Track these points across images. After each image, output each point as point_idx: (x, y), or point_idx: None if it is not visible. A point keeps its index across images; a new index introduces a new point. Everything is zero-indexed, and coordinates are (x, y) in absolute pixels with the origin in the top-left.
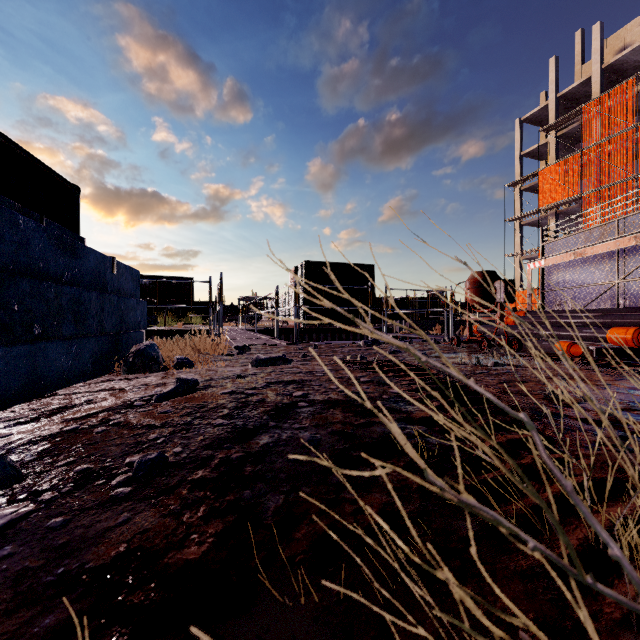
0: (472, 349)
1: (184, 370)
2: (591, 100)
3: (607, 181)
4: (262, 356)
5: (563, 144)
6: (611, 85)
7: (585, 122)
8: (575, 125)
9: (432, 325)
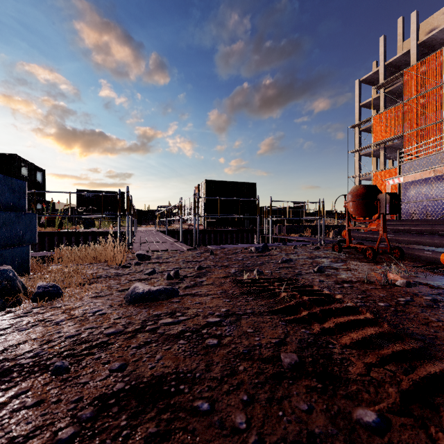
0: (353, 255)
1: (40, 305)
2: (410, 66)
3: (422, 124)
4: (139, 288)
5: (389, 98)
6: (423, 56)
7: (406, 82)
8: (398, 84)
9: (303, 229)
